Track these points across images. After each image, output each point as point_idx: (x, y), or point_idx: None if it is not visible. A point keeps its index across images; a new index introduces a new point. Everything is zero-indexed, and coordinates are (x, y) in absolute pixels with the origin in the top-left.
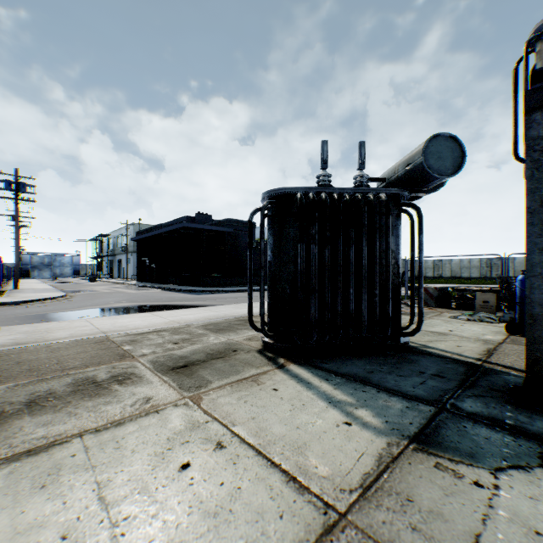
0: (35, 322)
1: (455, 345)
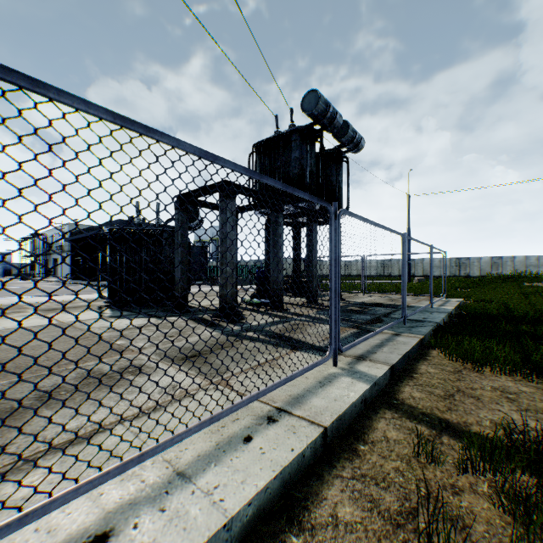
0: None
1: (208, 303)
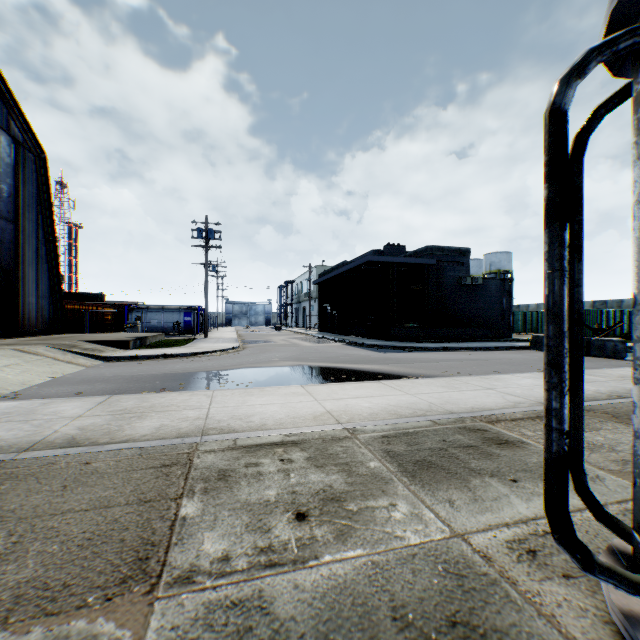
0: (169, 386)
1: None
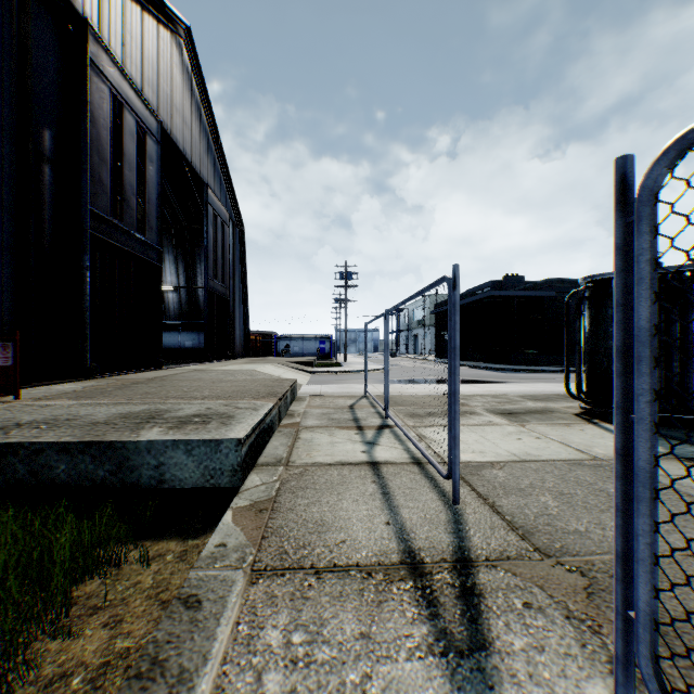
0: None
1: None
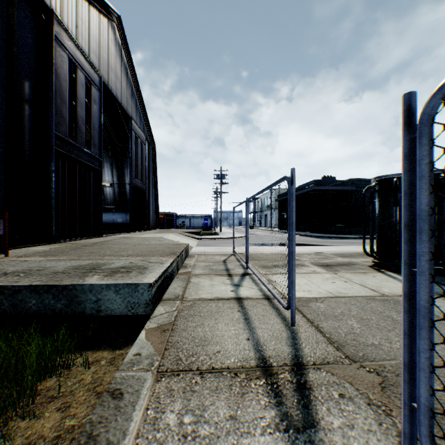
0: None
1: None
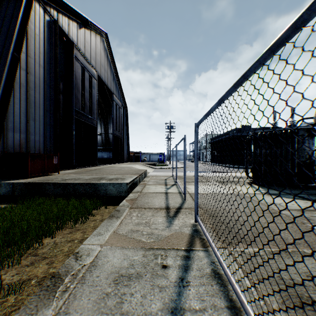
0: None
1: None
